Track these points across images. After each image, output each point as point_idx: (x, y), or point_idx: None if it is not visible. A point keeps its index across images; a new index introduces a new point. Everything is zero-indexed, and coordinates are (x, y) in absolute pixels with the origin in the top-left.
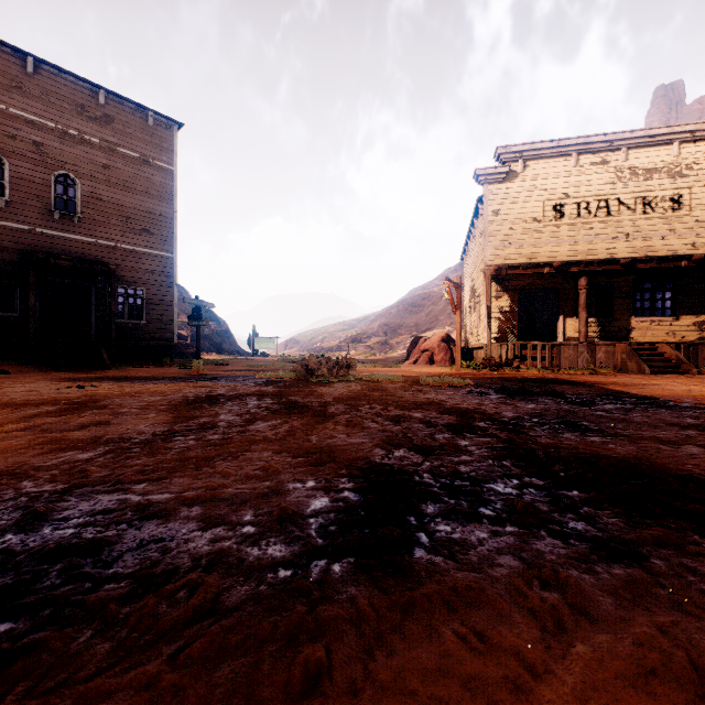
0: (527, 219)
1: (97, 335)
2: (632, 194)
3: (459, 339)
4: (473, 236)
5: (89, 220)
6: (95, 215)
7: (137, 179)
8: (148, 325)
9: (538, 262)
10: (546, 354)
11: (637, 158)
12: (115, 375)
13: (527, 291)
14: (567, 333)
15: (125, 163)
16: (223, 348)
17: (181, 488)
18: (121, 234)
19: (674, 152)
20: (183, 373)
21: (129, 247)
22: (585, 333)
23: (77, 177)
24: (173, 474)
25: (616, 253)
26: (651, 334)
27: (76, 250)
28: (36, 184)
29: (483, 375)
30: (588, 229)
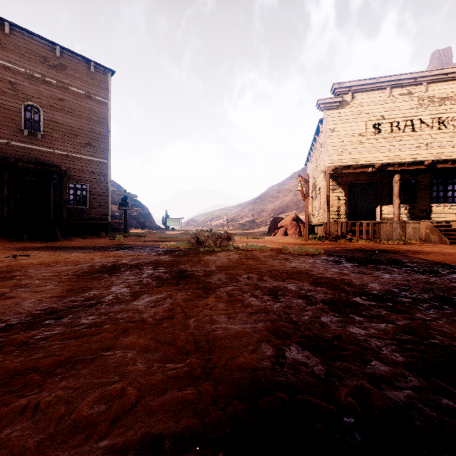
0: (354, 134)
1: (55, 216)
2: (430, 115)
3: (307, 219)
4: (314, 147)
5: (49, 137)
6: (53, 133)
7: (83, 108)
8: (90, 209)
9: (364, 164)
10: (370, 229)
11: (434, 90)
12: (59, 244)
13: (350, 186)
14: (383, 214)
15: (74, 97)
16: (145, 225)
17: None
18: (72, 146)
19: None
20: (109, 244)
21: (77, 155)
22: (398, 214)
23: (40, 107)
24: None
25: (418, 158)
26: (444, 215)
27: (40, 157)
28: (11, 111)
29: (326, 244)
30: (398, 141)
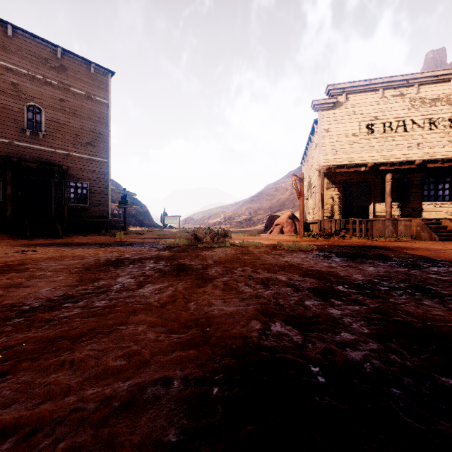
0: (348, 134)
1: (56, 214)
2: (422, 116)
3: (302, 217)
4: (310, 147)
5: (50, 136)
6: (54, 133)
7: (83, 109)
8: (91, 207)
9: (357, 163)
10: (363, 227)
11: (425, 91)
12: (61, 241)
13: (345, 185)
14: (376, 212)
15: (75, 98)
16: (144, 223)
17: (10, 397)
18: (72, 146)
19: (451, 87)
20: (110, 240)
21: (78, 155)
22: (390, 212)
23: (42, 107)
24: (23, 364)
25: (410, 157)
26: (435, 213)
27: (41, 156)
28: (14, 111)
29: (320, 241)
30: (391, 141)
